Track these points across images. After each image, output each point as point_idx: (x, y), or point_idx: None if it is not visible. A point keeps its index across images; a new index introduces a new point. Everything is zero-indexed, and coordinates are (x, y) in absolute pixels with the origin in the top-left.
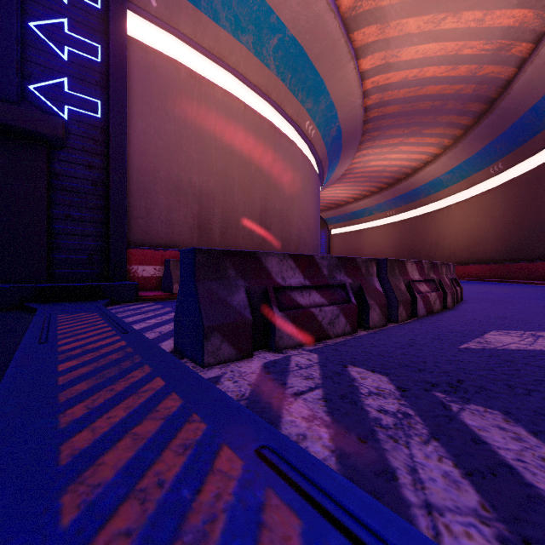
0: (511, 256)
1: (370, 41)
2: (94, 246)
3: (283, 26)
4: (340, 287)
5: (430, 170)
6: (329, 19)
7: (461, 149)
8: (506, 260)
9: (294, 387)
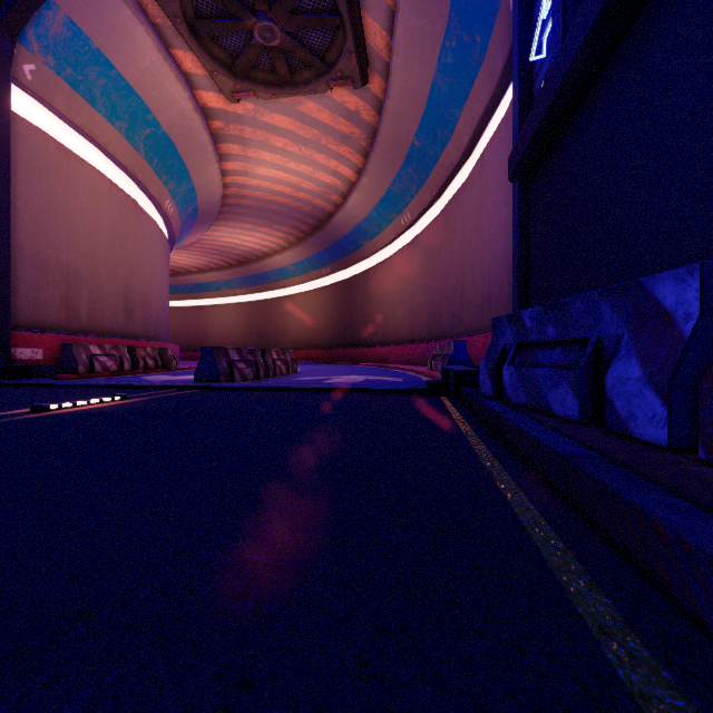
0: (336, 343)
1: (233, 153)
2: None
3: (158, 124)
4: (249, 361)
5: (279, 259)
6: (202, 132)
7: (303, 249)
8: (333, 346)
9: None
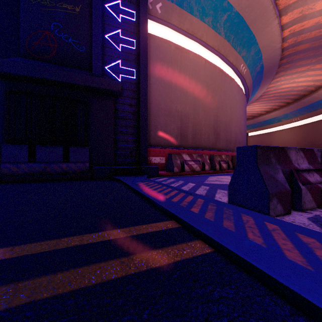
0: None
1: (291, 2)
2: (132, 147)
3: (231, 7)
4: None
5: None
6: None
7: None
8: None
9: None
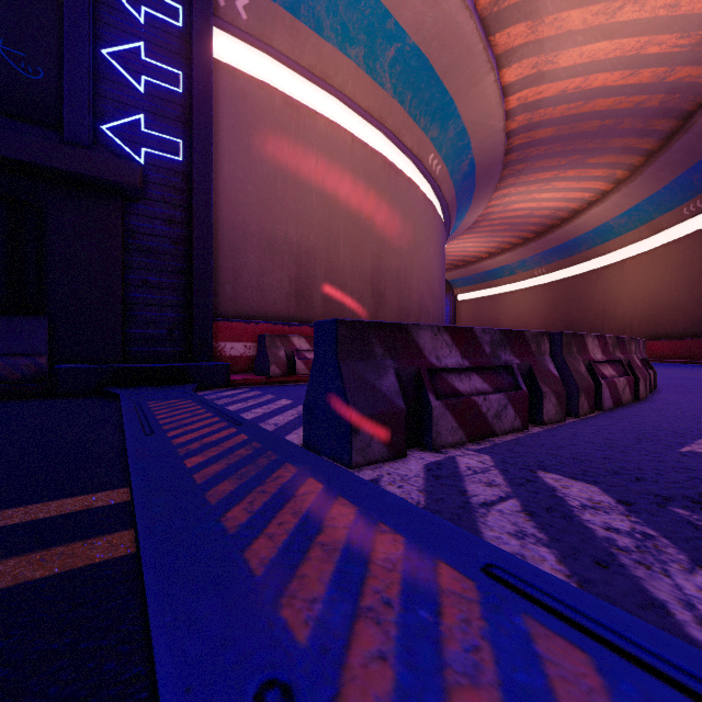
0: None
1: (516, 44)
2: (174, 318)
3: (402, 33)
4: (505, 369)
5: (596, 213)
6: (462, 19)
7: (642, 183)
8: None
9: (478, 495)
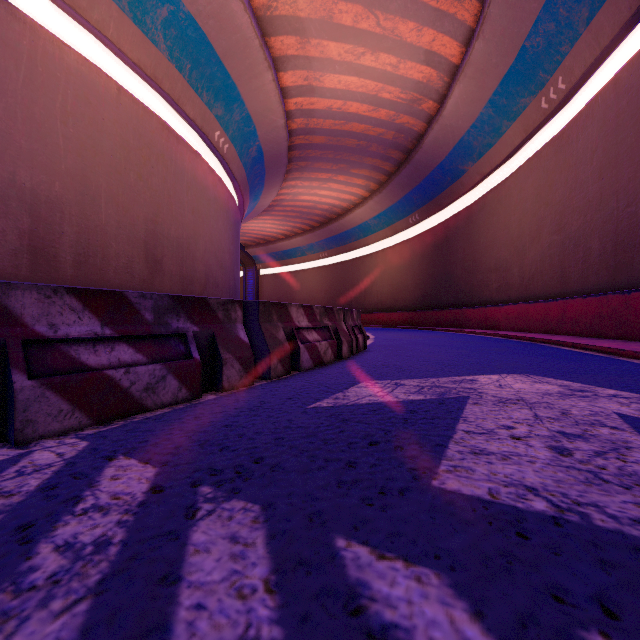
0: (425, 304)
1: (289, 53)
2: None
3: None
4: (177, 337)
5: (359, 213)
6: (238, 9)
7: (386, 195)
8: (421, 307)
9: None
